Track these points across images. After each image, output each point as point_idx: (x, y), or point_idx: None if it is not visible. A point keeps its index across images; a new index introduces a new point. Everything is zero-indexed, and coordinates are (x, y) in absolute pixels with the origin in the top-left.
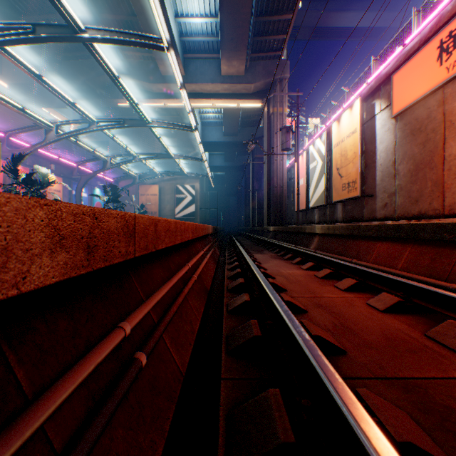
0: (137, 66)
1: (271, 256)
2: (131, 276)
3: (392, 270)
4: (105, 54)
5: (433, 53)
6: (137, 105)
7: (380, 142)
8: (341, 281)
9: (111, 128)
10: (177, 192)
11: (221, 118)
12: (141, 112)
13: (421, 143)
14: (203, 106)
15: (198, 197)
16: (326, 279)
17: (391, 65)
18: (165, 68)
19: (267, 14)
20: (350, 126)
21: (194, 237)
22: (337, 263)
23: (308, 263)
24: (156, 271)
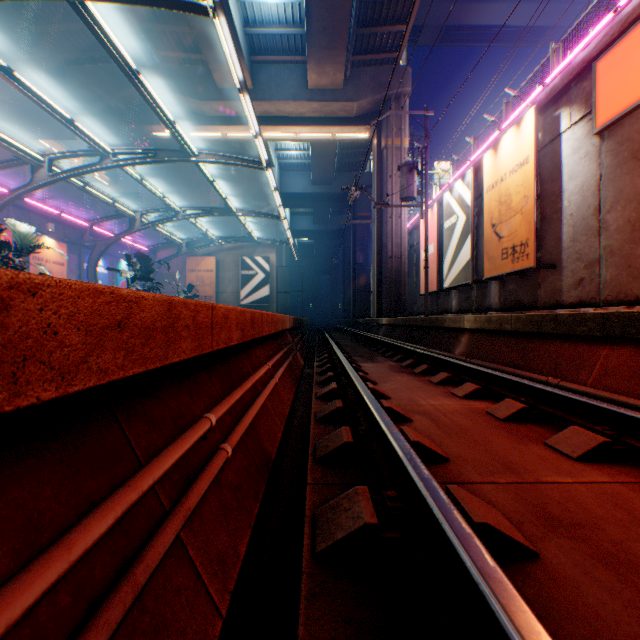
0: (180, 74)
1: (390, 367)
2: None
3: None
4: (131, 57)
5: None
6: (174, 125)
7: (569, 178)
8: (561, 435)
9: (135, 164)
10: (242, 266)
11: (309, 158)
12: (181, 136)
13: None
14: (281, 137)
15: (274, 274)
16: (516, 423)
17: (594, 44)
18: (223, 76)
19: None
20: (516, 154)
21: (248, 338)
22: (532, 388)
23: (467, 386)
24: None
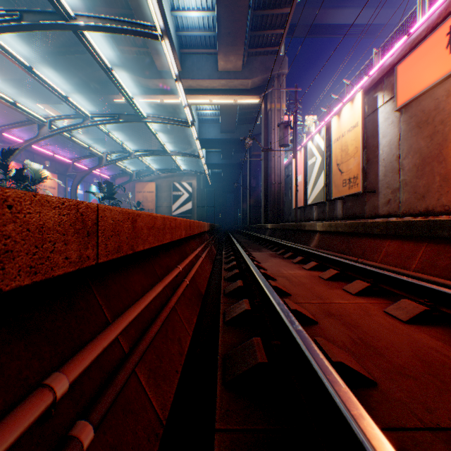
0: (133, 61)
1: (270, 254)
2: (92, 289)
3: (406, 271)
4: (100, 49)
5: (442, 40)
6: (132, 99)
7: (382, 136)
8: (350, 284)
9: (106, 123)
10: (173, 189)
11: (219, 115)
12: (136, 106)
13: (428, 136)
14: (200, 102)
15: (195, 194)
16: (332, 281)
17: (395, 55)
18: (161, 63)
19: (265, 8)
20: (351, 120)
21: (188, 235)
22: (343, 263)
23: (311, 263)
24: (134, 279)
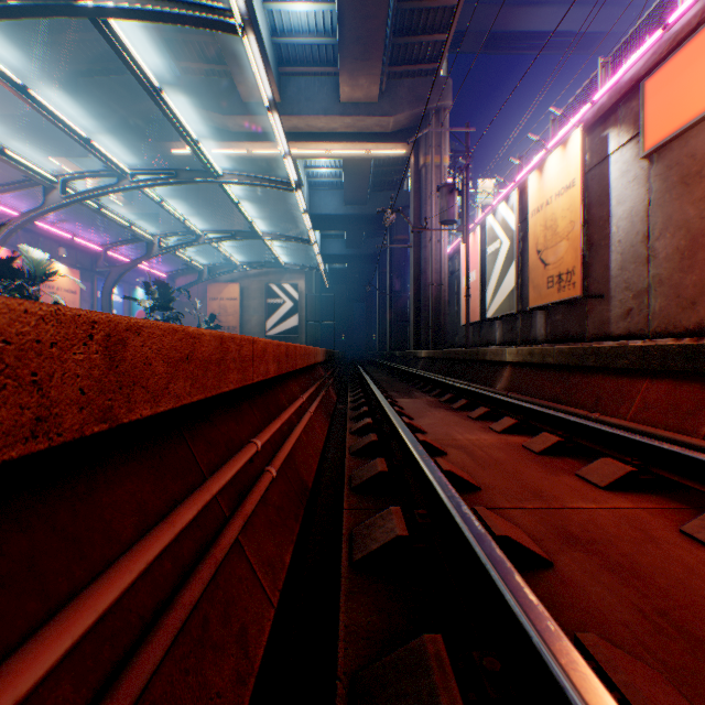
0: (202, 87)
1: (427, 402)
2: None
3: (693, 439)
4: (149, 68)
5: None
6: (198, 144)
7: (617, 203)
8: (592, 466)
9: (155, 185)
10: (269, 294)
11: (341, 176)
12: (204, 156)
13: (703, 198)
14: (311, 154)
15: (303, 302)
16: (551, 456)
17: (642, 62)
18: (248, 89)
19: None
20: (562, 176)
21: (283, 371)
22: (568, 422)
23: (505, 420)
24: (114, 496)
